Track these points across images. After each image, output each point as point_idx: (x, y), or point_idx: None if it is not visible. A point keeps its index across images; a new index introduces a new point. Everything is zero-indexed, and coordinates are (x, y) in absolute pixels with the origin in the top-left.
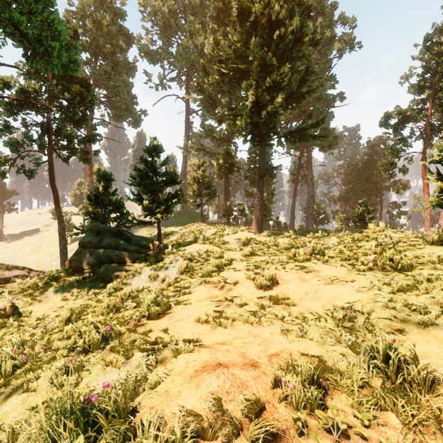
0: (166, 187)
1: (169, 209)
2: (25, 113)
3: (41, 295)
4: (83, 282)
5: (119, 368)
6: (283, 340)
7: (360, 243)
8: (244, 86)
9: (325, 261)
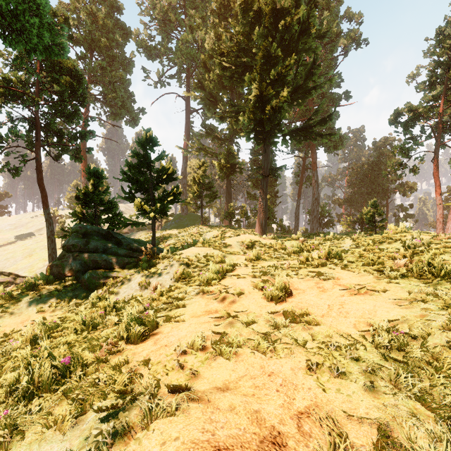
0: (161, 184)
1: (165, 209)
2: (12, 107)
3: (14, 306)
4: (64, 291)
5: (64, 434)
6: (312, 383)
7: (382, 245)
8: (247, 79)
9: (344, 267)
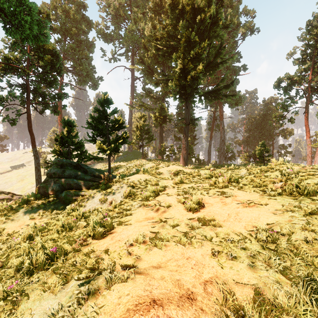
0: (115, 131)
1: (117, 148)
2: (10, 77)
3: (14, 215)
4: (48, 204)
5: (55, 294)
6: (215, 263)
7: (266, 173)
8: (174, 57)
9: (240, 188)
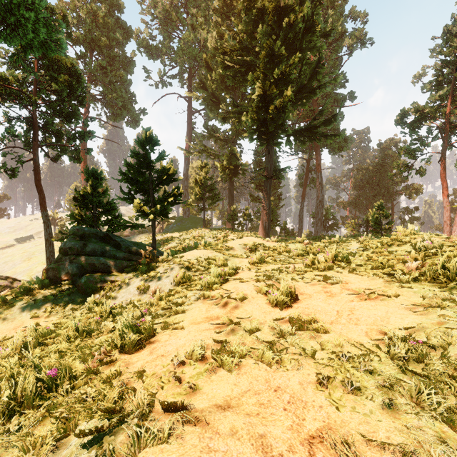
0: (162, 185)
1: (165, 210)
2: (9, 107)
3: (7, 311)
4: (60, 295)
5: None
6: (323, 400)
7: (391, 248)
8: (250, 78)
9: (352, 270)
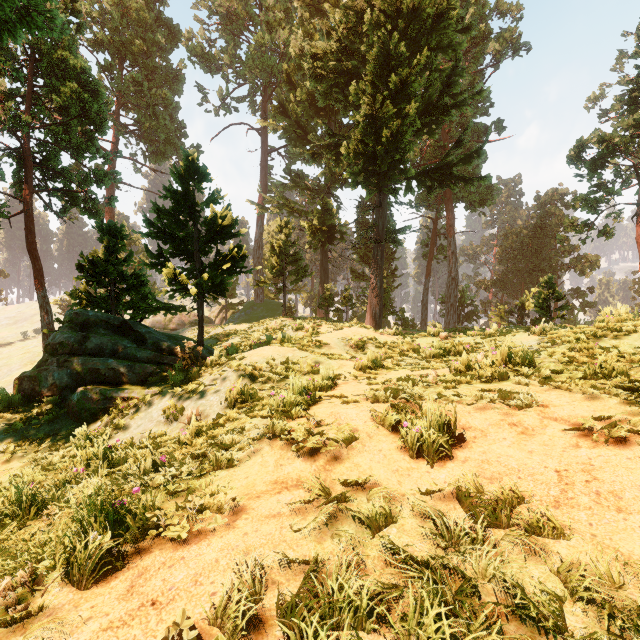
0: (214, 243)
1: (221, 285)
2: None
3: None
4: (36, 423)
5: None
6: None
7: (603, 342)
8: (353, 91)
9: (546, 381)
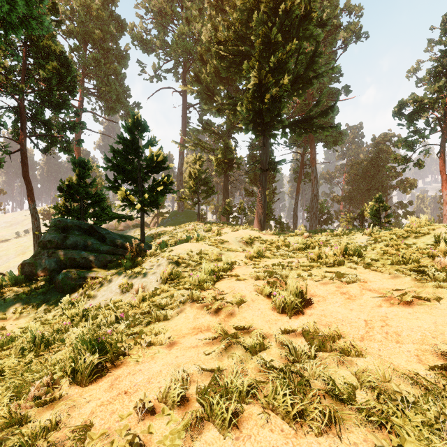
0: (151, 173)
1: (156, 201)
2: None
3: None
4: (35, 294)
5: None
6: None
7: (407, 240)
8: (245, 67)
9: (368, 266)
